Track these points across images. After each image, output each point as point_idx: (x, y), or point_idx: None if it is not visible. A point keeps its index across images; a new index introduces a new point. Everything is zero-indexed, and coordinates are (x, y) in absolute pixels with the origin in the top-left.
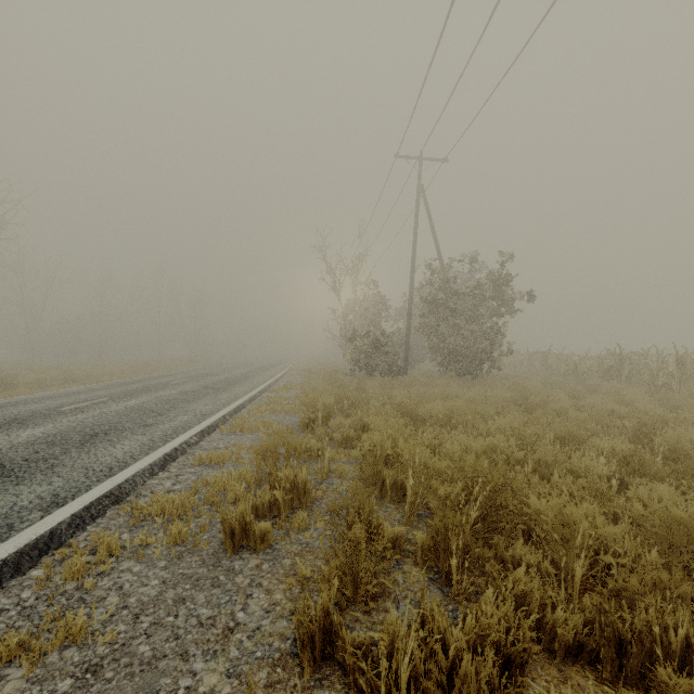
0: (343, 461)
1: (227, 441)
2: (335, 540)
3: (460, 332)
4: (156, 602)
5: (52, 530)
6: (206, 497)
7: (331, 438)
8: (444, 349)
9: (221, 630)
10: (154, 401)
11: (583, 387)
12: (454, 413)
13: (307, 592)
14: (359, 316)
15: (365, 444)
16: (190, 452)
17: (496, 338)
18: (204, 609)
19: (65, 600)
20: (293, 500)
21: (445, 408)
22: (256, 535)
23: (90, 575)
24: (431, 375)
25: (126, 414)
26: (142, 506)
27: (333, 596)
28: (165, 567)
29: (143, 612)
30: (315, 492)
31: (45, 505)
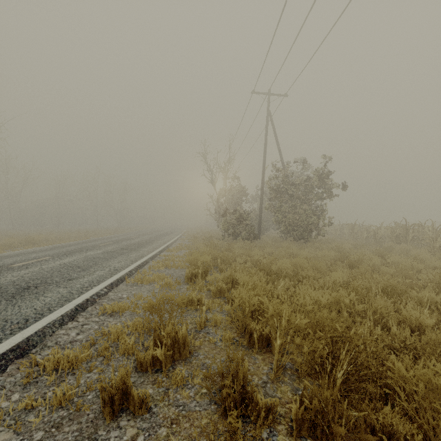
0: (217, 310)
1: (129, 292)
2: (210, 400)
3: (296, 210)
4: None
5: None
6: (99, 350)
7: (208, 289)
8: (285, 222)
9: None
10: (82, 259)
11: (382, 248)
12: (299, 269)
13: None
14: (228, 199)
15: (236, 300)
16: (98, 302)
17: (320, 215)
18: None
19: None
20: (174, 353)
21: (291, 265)
22: (134, 400)
23: None
24: (276, 239)
25: (58, 270)
26: (40, 361)
27: None
28: None
29: None
30: (193, 342)
31: None
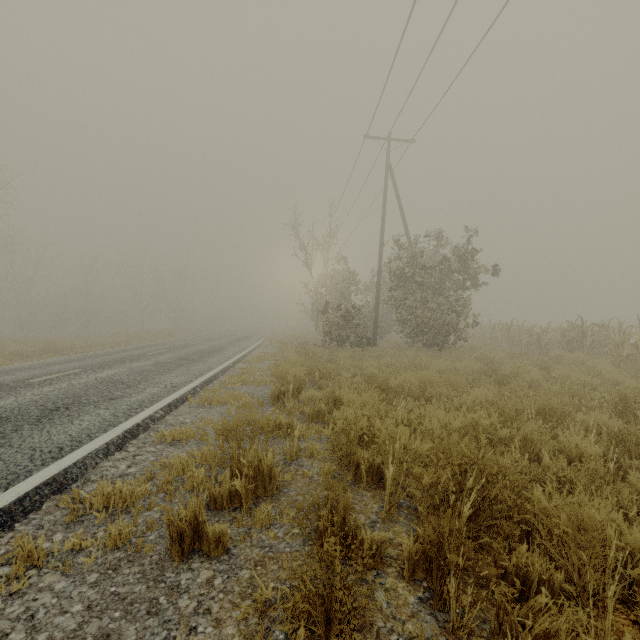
0: (314, 438)
1: (194, 415)
2: (304, 541)
3: (427, 305)
4: None
5: None
6: (160, 484)
7: (302, 412)
8: (411, 321)
9: None
10: (126, 373)
11: (548, 358)
12: (427, 385)
13: (266, 623)
14: (330, 289)
15: (338, 422)
16: (153, 428)
17: (461, 311)
18: None
19: None
20: (257, 488)
21: (417, 379)
22: (209, 538)
23: None
24: (399, 346)
25: (94, 386)
26: (85, 497)
27: None
28: (95, 583)
29: None
30: (282, 476)
31: None
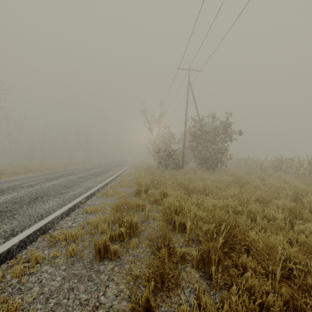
0: (154, 211)
1: (99, 201)
2: (151, 254)
3: (207, 149)
4: (58, 290)
5: (8, 249)
6: (87, 230)
7: (148, 199)
8: (200, 157)
9: (91, 308)
10: (66, 181)
11: (265, 174)
12: (207, 187)
13: (137, 284)
14: (161, 142)
15: (166, 203)
16: (81, 207)
17: (224, 152)
18: (83, 295)
19: (11, 289)
20: (130, 232)
21: (202, 185)
22: (111, 252)
23: (26, 274)
24: (194, 169)
25: (52, 188)
26: (55, 236)
27: (151, 291)
28: (64, 269)
29: (51, 296)
30: (141, 227)
31: (6, 235)
